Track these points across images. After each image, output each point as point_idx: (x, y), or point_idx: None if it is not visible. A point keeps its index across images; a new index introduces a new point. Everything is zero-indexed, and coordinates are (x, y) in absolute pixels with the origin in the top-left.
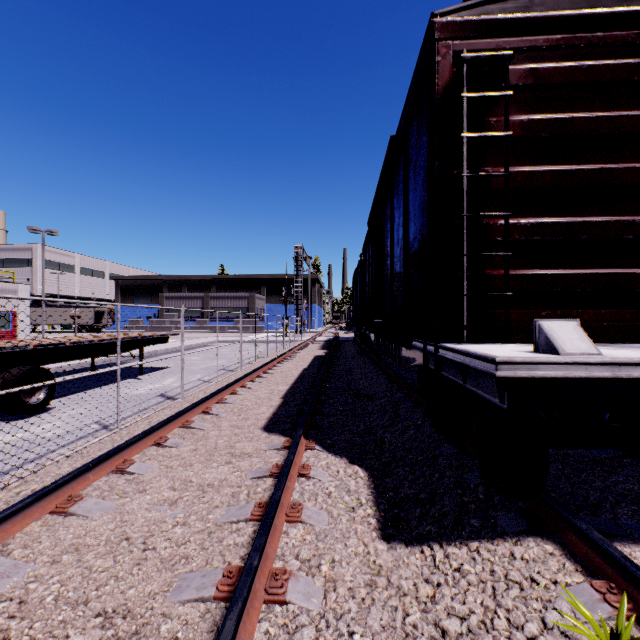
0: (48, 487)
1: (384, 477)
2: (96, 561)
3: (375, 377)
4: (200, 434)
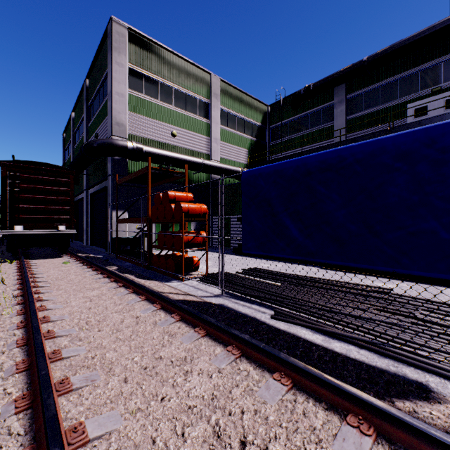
0: None
1: None
2: None
3: None
4: None
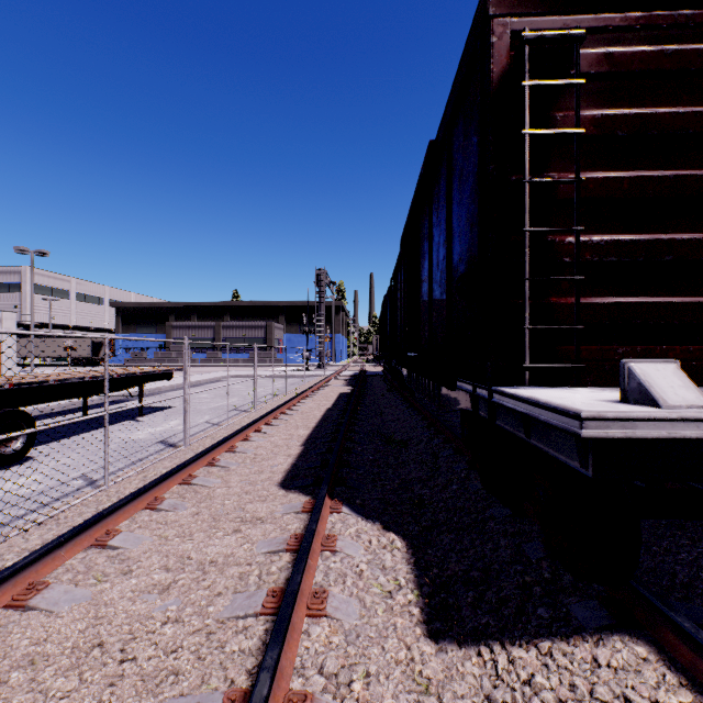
0: (2, 573)
1: (426, 547)
2: (55, 681)
3: (408, 419)
4: (204, 492)
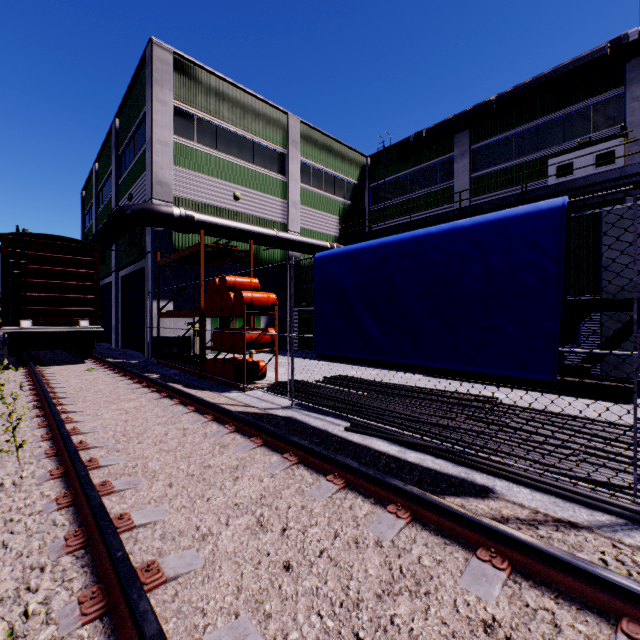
0: None
1: None
2: None
3: None
4: None
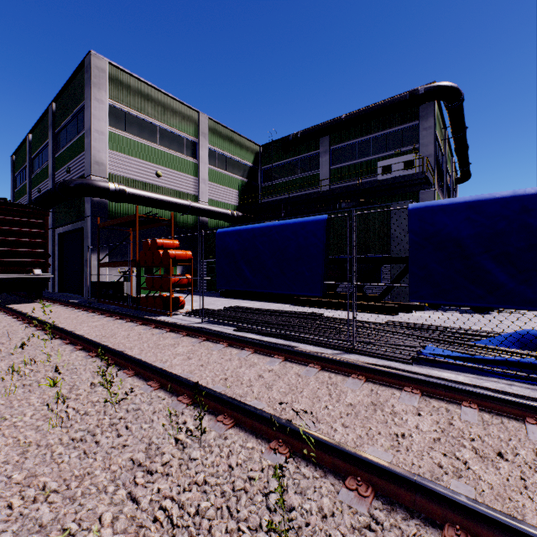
0: None
1: None
2: None
3: None
4: None
